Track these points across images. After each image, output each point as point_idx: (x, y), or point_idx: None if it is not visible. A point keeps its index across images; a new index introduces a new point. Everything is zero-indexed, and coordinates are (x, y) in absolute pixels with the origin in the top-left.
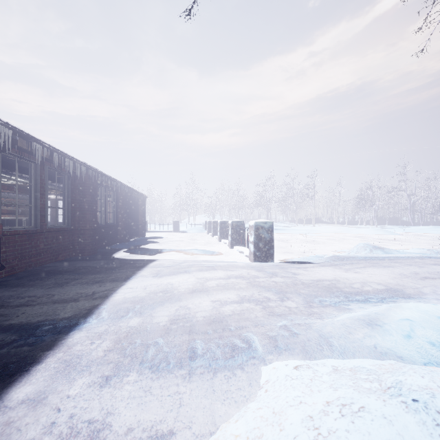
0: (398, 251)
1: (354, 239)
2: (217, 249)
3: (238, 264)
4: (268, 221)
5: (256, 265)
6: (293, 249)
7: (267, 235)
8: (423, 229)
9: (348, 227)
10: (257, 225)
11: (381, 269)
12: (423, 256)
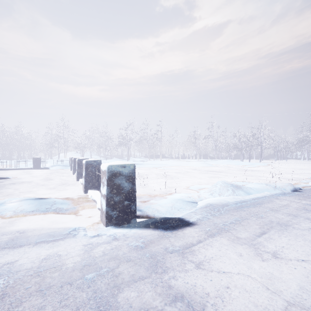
0: (252, 189)
1: (193, 171)
2: (66, 196)
3: (69, 255)
4: (128, 164)
5: (104, 258)
6: (153, 188)
7: (126, 184)
8: (224, 162)
9: (185, 162)
10: (111, 170)
11: (293, 238)
12: (272, 193)
